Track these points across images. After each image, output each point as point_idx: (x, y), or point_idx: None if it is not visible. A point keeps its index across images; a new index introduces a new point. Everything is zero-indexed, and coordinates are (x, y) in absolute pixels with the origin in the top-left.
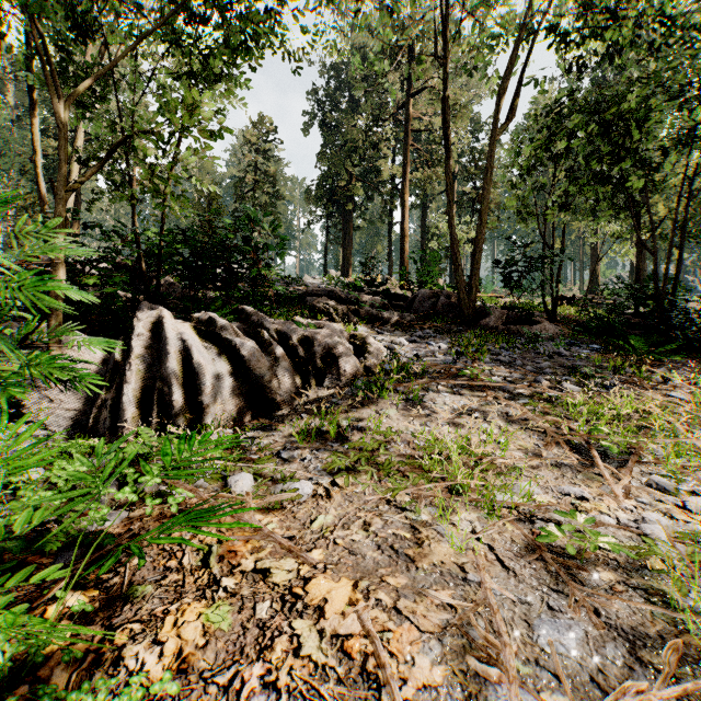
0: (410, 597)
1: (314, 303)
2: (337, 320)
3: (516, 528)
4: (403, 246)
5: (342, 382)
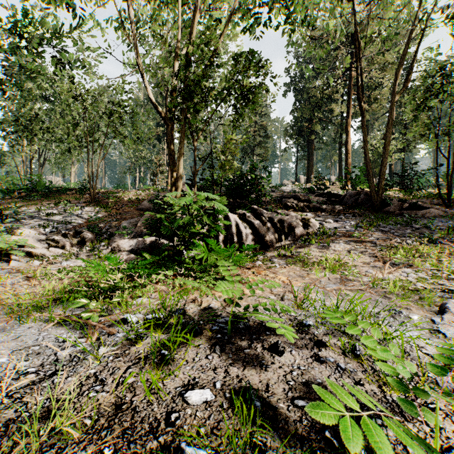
0: (300, 279)
1: (286, 202)
2: (298, 210)
3: (339, 275)
4: (347, 160)
5: (296, 238)
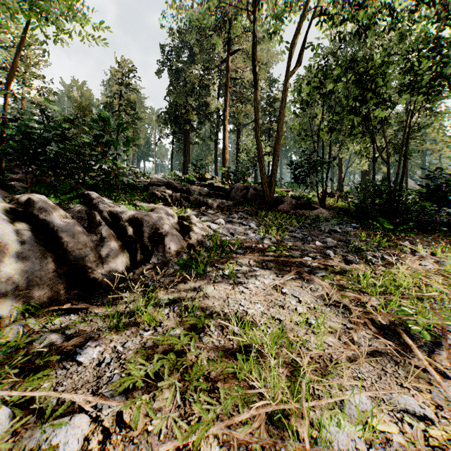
0: None
1: (154, 191)
2: (172, 204)
3: None
4: (224, 156)
5: (166, 259)
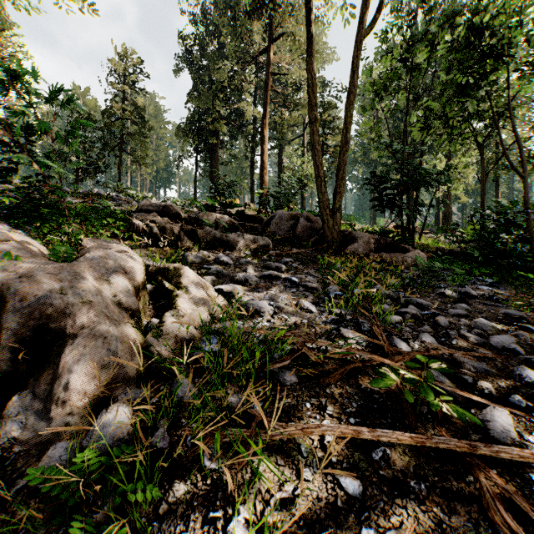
0: None
1: (133, 220)
2: (163, 243)
3: None
4: (262, 177)
5: (50, 426)
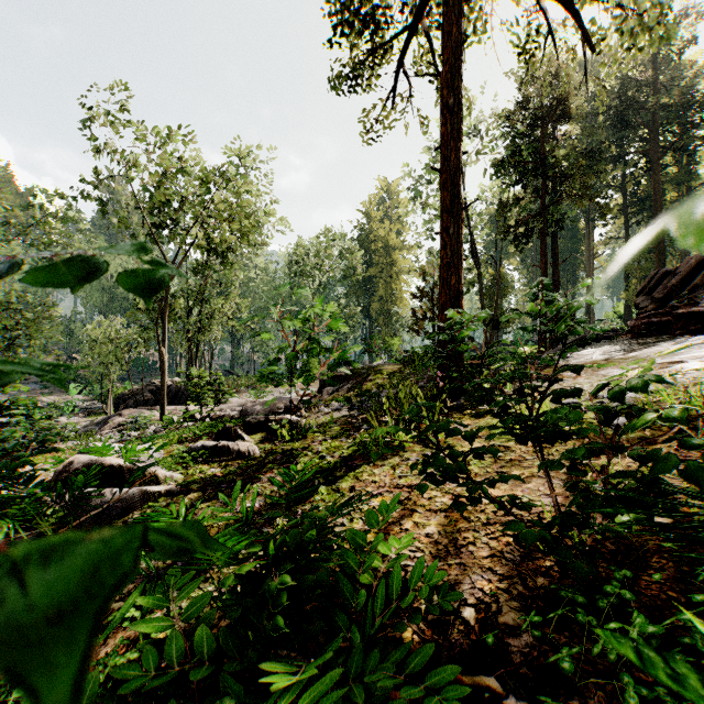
0: None
1: None
2: None
3: None
4: None
5: None
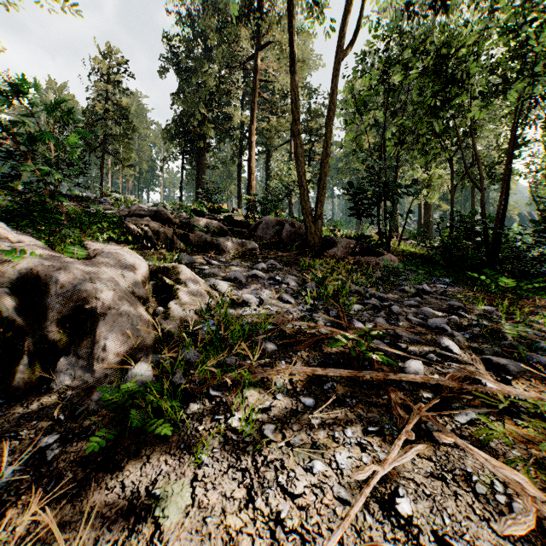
0: None
1: (128, 224)
2: (158, 246)
3: None
4: (250, 182)
5: (94, 376)
